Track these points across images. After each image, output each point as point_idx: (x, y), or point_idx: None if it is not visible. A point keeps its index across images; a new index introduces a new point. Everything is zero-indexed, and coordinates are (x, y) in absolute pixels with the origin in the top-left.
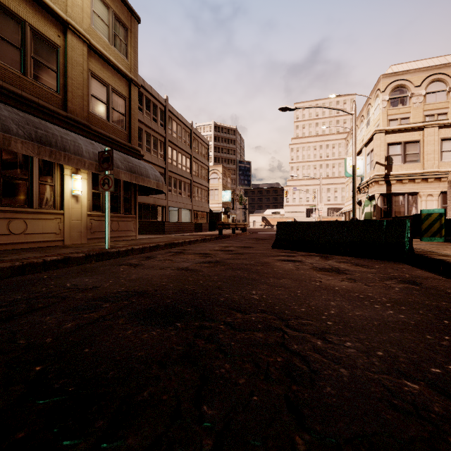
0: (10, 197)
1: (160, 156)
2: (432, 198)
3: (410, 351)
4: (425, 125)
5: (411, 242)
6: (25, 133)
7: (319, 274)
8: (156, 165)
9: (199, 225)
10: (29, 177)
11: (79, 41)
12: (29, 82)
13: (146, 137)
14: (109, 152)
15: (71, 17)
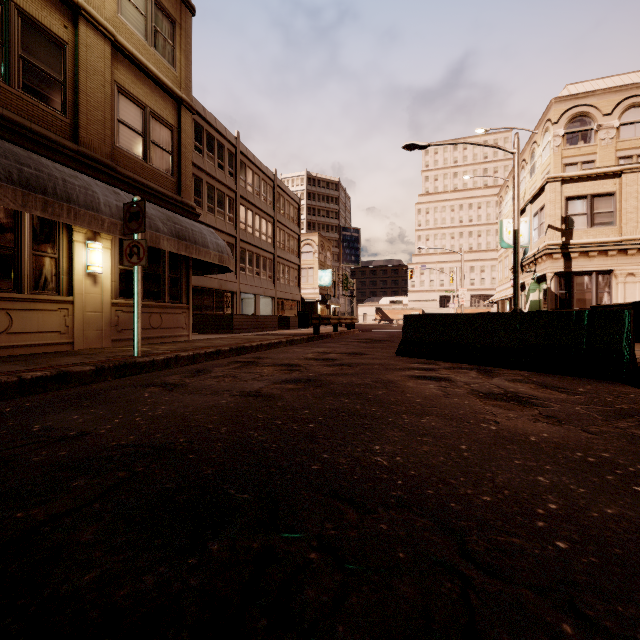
0: None
1: (228, 219)
2: (634, 279)
3: None
4: (623, 169)
5: (633, 348)
6: (1, 171)
7: (488, 406)
8: (223, 232)
9: (285, 319)
10: (16, 244)
11: (98, 36)
12: (16, 96)
13: (207, 192)
14: (139, 204)
15: None
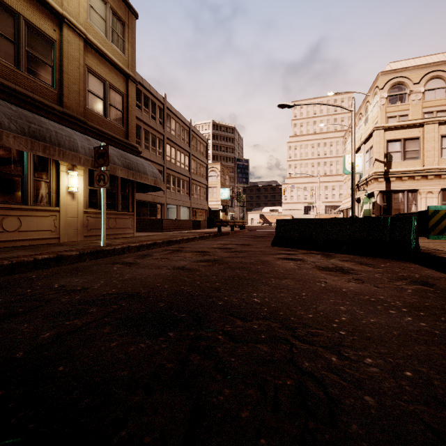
0: (4, 194)
1: (158, 154)
2: (432, 195)
3: (444, 371)
4: (425, 121)
5: (417, 240)
6: (18, 127)
7: (323, 274)
8: (155, 162)
9: (198, 222)
10: (23, 173)
11: (75, 35)
12: (23, 77)
13: (144, 135)
14: (105, 147)
15: (67, 11)
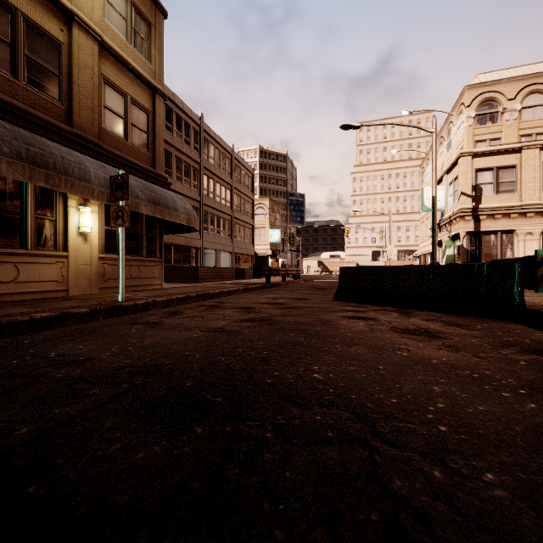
0: None
1: (193, 187)
2: (532, 237)
3: None
4: (523, 145)
5: (522, 294)
6: (12, 151)
7: (404, 338)
8: (189, 197)
9: (242, 270)
10: (22, 209)
11: (88, 37)
12: (22, 88)
13: (176, 163)
14: (124, 177)
15: (78, 7)
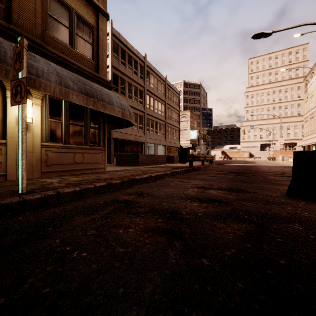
0: None
1: (140, 102)
2: None
3: None
4: None
5: None
6: None
7: None
8: (137, 109)
9: (171, 157)
10: None
11: None
12: None
13: (128, 87)
14: (20, 42)
15: None
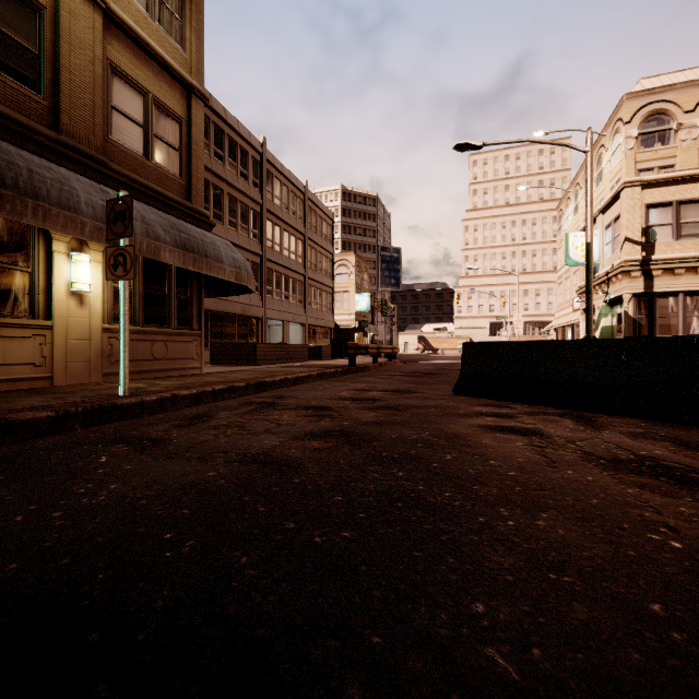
0: None
1: (253, 236)
2: None
3: None
4: None
5: None
6: None
7: (630, 487)
8: (247, 250)
9: (317, 348)
10: None
11: (85, 1)
12: None
13: (229, 204)
14: (126, 200)
15: None
